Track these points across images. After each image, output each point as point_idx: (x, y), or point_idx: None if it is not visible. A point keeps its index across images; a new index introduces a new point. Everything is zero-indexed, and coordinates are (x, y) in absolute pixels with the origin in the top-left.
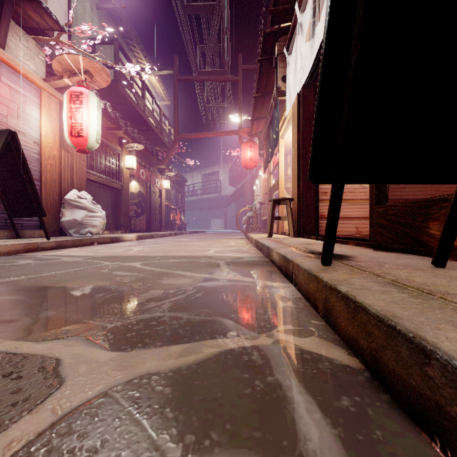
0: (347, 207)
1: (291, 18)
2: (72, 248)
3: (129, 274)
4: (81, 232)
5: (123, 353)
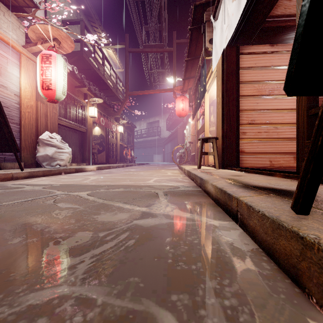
0: (262, 144)
1: None
2: (42, 177)
3: (70, 206)
4: (52, 164)
5: None
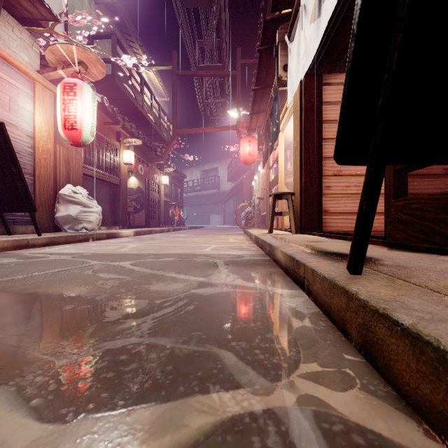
0: (352, 202)
1: (293, 4)
2: (65, 245)
3: (114, 277)
4: (76, 228)
5: (59, 426)
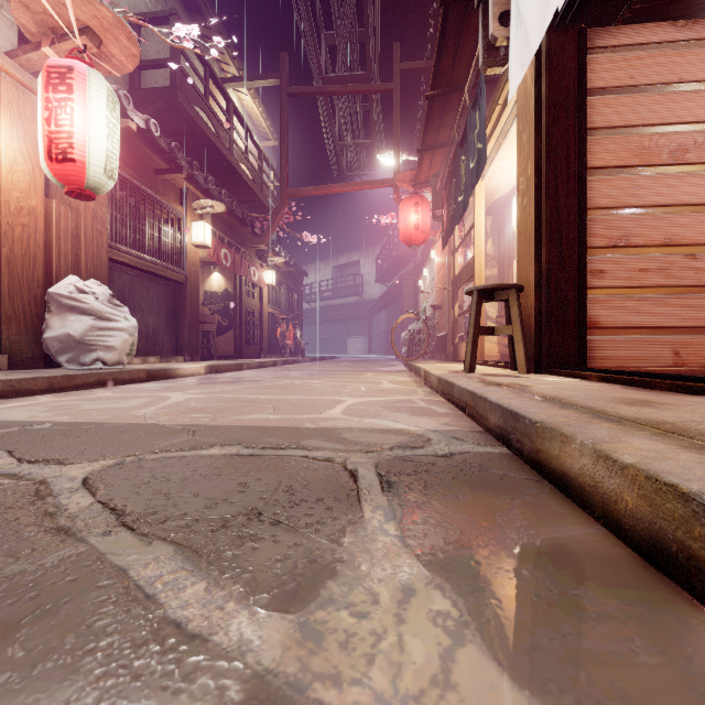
0: (652, 304)
1: None
2: (43, 396)
3: None
4: (83, 360)
5: None
